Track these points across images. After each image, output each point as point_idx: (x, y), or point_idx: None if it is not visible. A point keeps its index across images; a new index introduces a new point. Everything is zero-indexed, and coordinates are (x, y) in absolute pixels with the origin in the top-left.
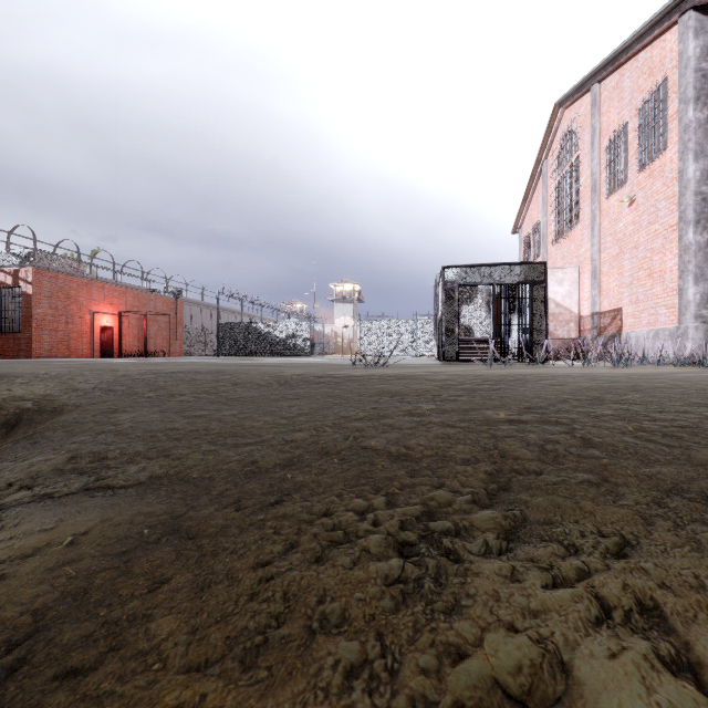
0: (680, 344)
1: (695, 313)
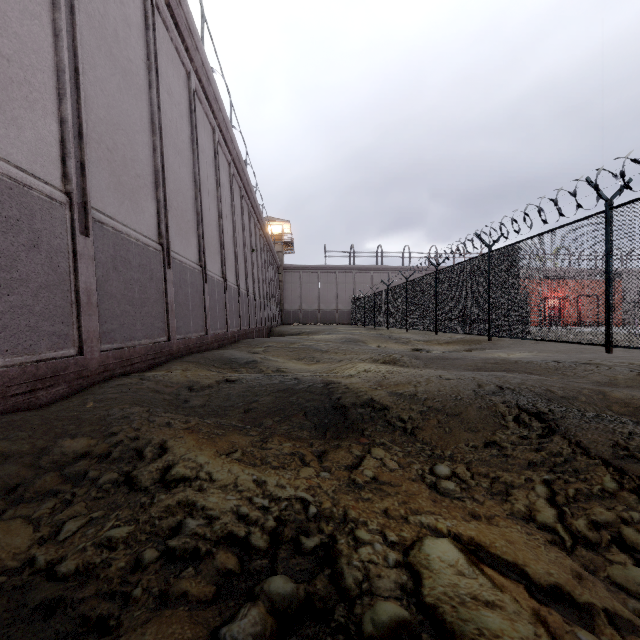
0: None
1: None
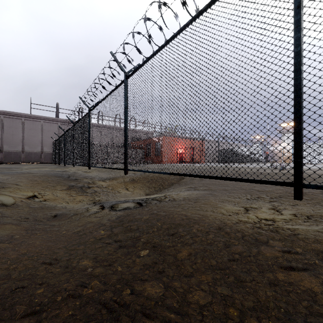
0: None
1: None
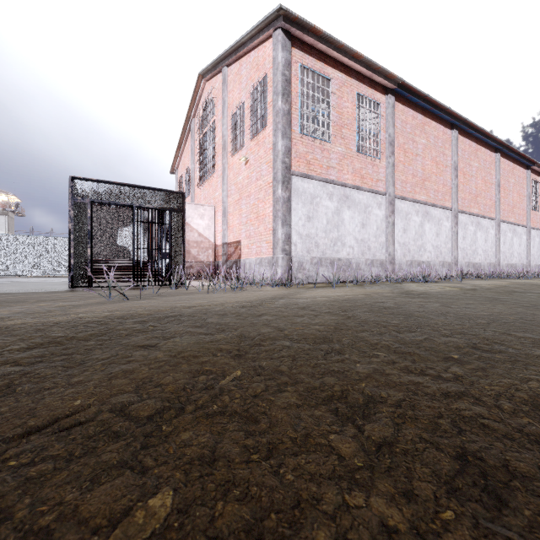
0: (274, 269)
1: (282, 247)
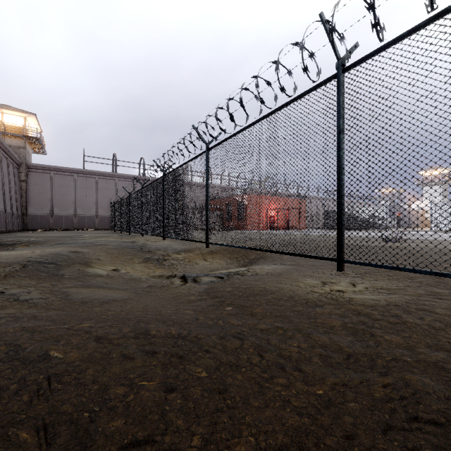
0: None
1: None
